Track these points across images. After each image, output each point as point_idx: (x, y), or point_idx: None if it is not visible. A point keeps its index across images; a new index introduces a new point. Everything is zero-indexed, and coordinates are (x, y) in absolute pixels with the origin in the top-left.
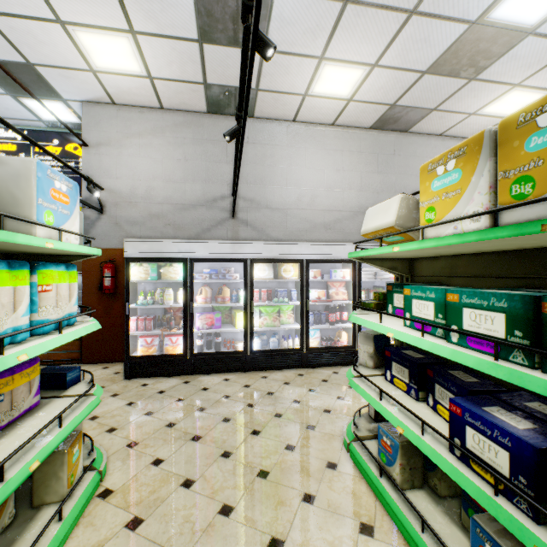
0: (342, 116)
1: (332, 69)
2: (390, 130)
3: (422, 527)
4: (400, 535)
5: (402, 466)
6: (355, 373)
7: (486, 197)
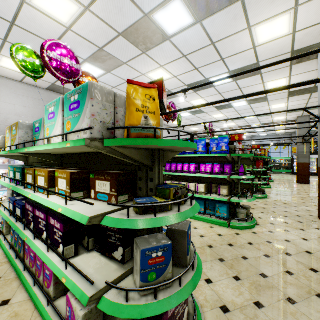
0: (26, 80)
1: (9, 60)
2: (58, 93)
3: (5, 240)
4: (0, 247)
5: (6, 227)
6: (1, 202)
7: (11, 142)
